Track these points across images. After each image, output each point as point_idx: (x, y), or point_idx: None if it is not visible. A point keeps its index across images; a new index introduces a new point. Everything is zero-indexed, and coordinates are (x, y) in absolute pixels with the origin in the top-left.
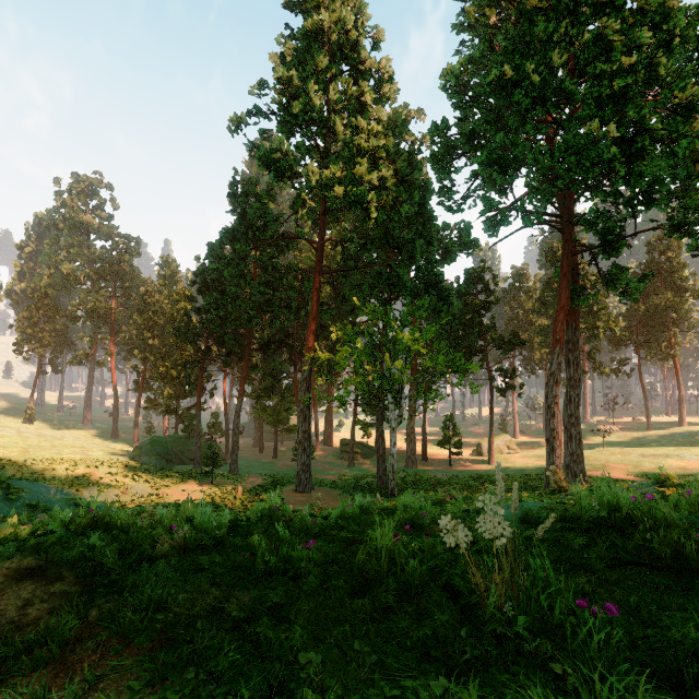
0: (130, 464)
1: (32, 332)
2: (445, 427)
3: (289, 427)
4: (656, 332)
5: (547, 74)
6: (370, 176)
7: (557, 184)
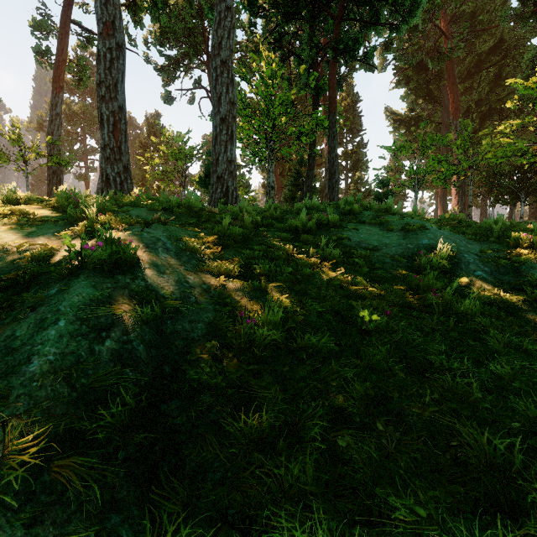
0: None
1: None
2: None
3: None
4: None
5: None
6: None
7: None
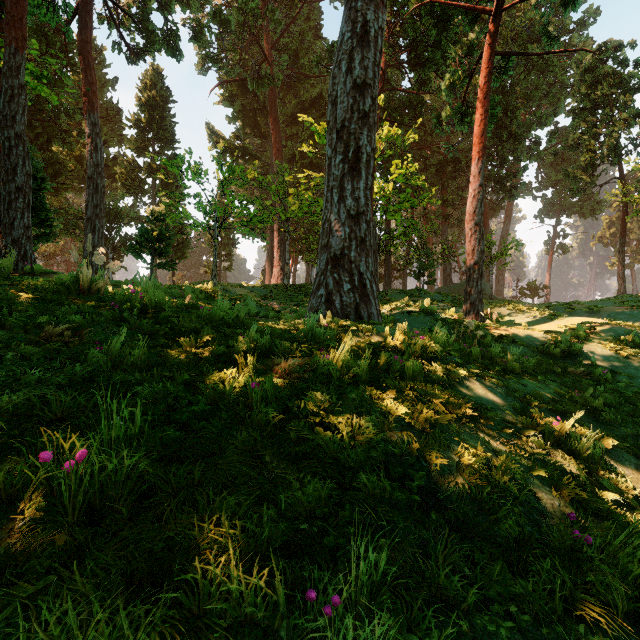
0: None
1: None
2: None
3: None
4: None
5: None
6: None
7: None
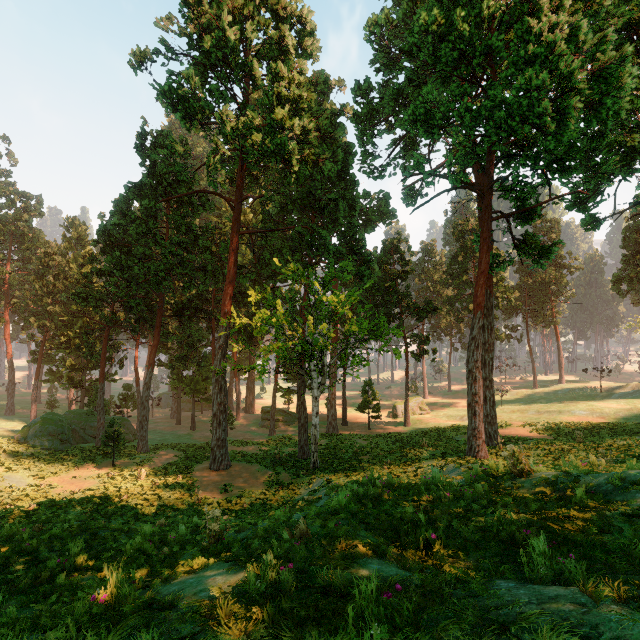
0: (10, 449)
1: None
2: (364, 392)
3: (209, 397)
4: (542, 302)
5: None
6: (291, 123)
7: (477, 150)
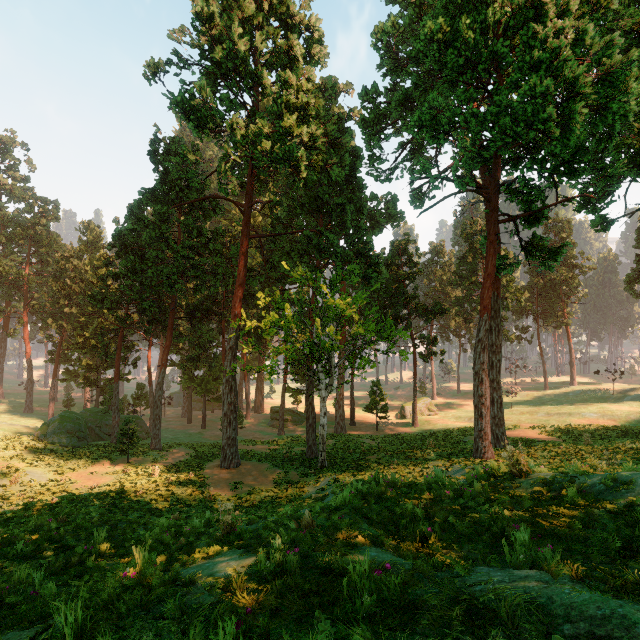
0: (31, 445)
1: None
2: (372, 393)
3: (219, 396)
4: (553, 303)
5: None
6: (300, 130)
7: (483, 153)
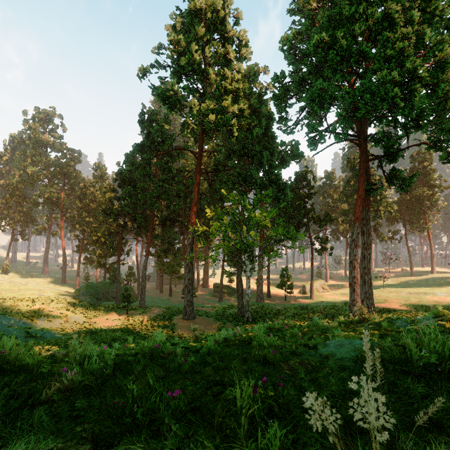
0: (71, 301)
1: (7, 213)
2: (282, 275)
3: (180, 276)
4: (417, 213)
5: (351, 41)
6: (233, 107)
7: (356, 114)
